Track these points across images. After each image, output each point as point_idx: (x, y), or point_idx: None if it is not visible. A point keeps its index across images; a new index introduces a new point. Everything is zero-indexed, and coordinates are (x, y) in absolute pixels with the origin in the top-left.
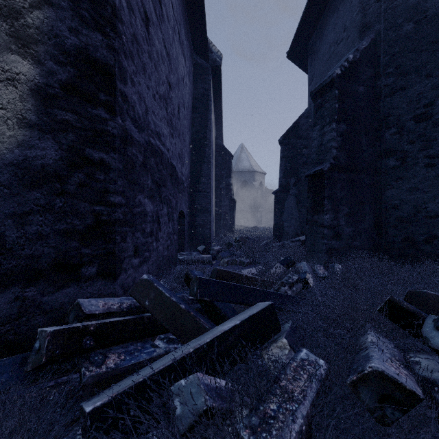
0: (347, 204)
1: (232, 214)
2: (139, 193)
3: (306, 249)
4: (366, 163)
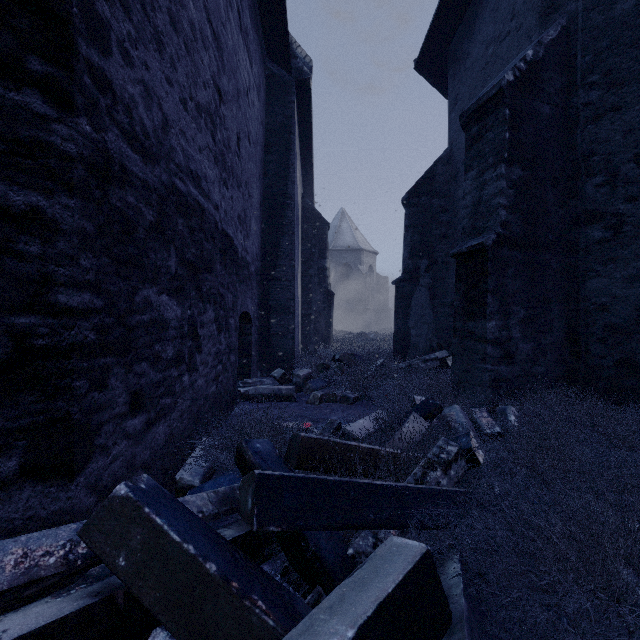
0: (524, 303)
1: (329, 314)
2: (146, 285)
3: (453, 378)
4: (554, 234)
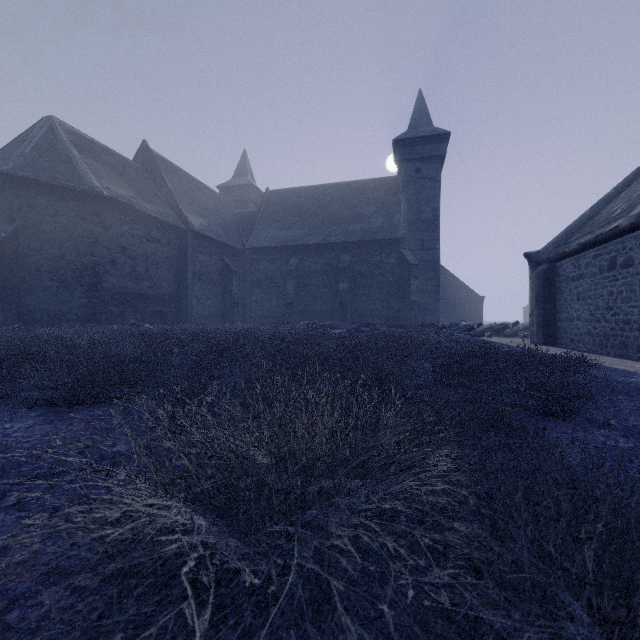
0: (2, 304)
1: None
2: None
3: None
4: (13, 285)
